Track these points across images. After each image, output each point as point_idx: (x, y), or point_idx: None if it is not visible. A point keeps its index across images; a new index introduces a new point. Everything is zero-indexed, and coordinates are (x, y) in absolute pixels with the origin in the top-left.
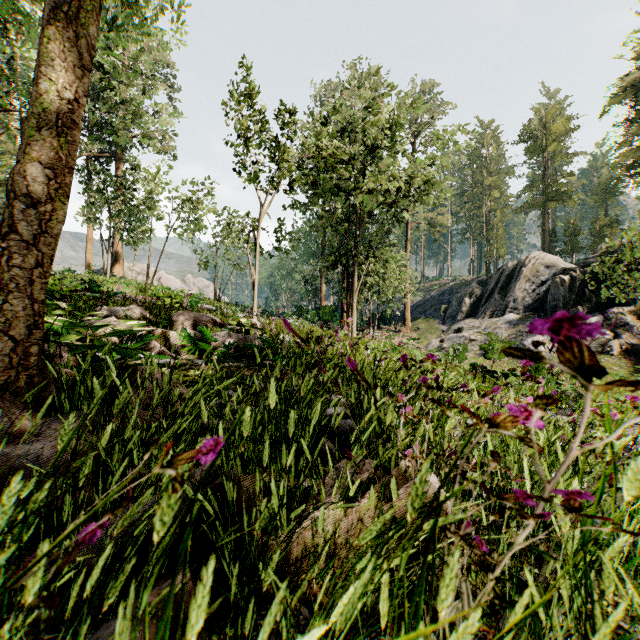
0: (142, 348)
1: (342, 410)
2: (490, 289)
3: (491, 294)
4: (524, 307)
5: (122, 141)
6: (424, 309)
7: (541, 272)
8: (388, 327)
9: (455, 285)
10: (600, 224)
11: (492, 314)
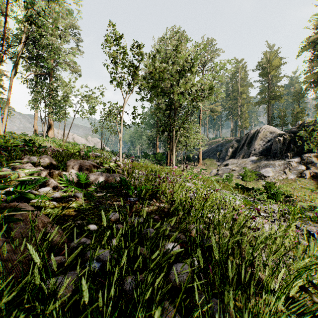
0: (43, 184)
1: (177, 248)
2: (242, 144)
3: (242, 146)
4: (259, 153)
5: (51, 65)
6: (208, 154)
7: (268, 135)
8: (190, 163)
9: (224, 142)
10: (296, 111)
11: (243, 157)
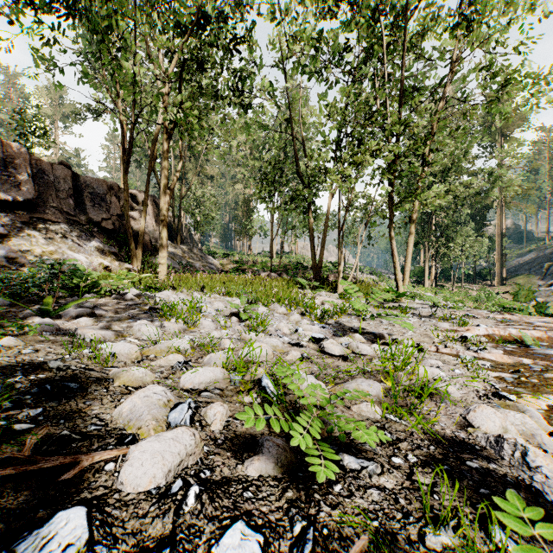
0: None
1: None
2: None
3: None
4: None
5: None
6: (530, 266)
7: None
8: (487, 282)
9: None
10: None
11: None
